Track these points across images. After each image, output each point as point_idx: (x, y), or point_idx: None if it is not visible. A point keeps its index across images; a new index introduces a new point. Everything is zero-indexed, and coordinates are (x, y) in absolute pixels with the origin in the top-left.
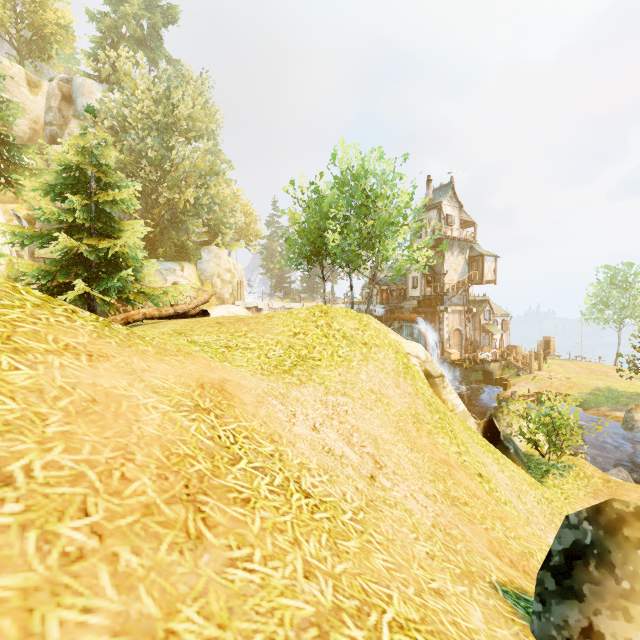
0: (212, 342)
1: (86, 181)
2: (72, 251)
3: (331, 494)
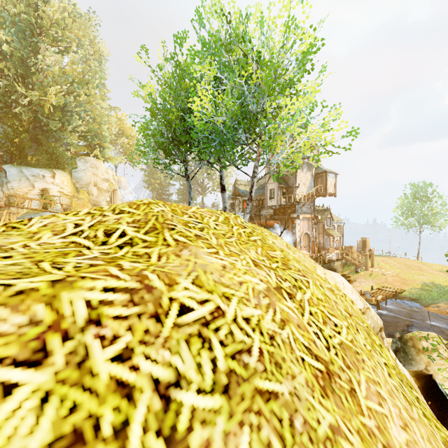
0: None
1: None
2: None
3: None
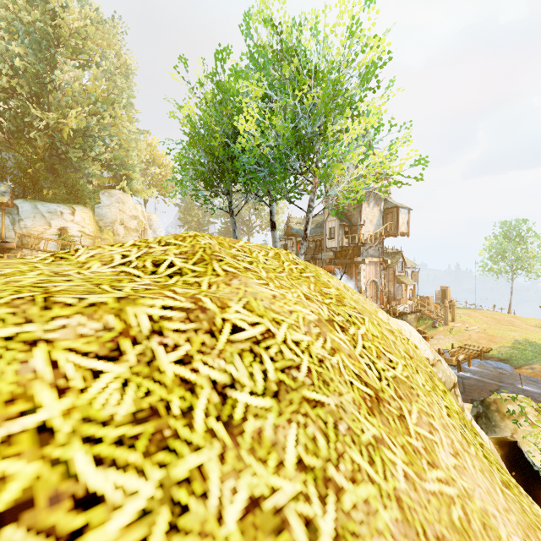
0: None
1: None
2: None
3: None
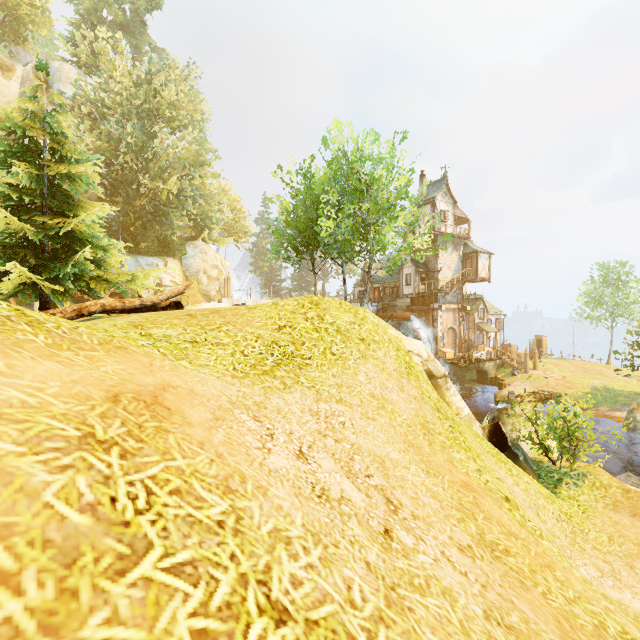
0: (174, 336)
1: (37, 151)
2: (17, 231)
3: (326, 595)
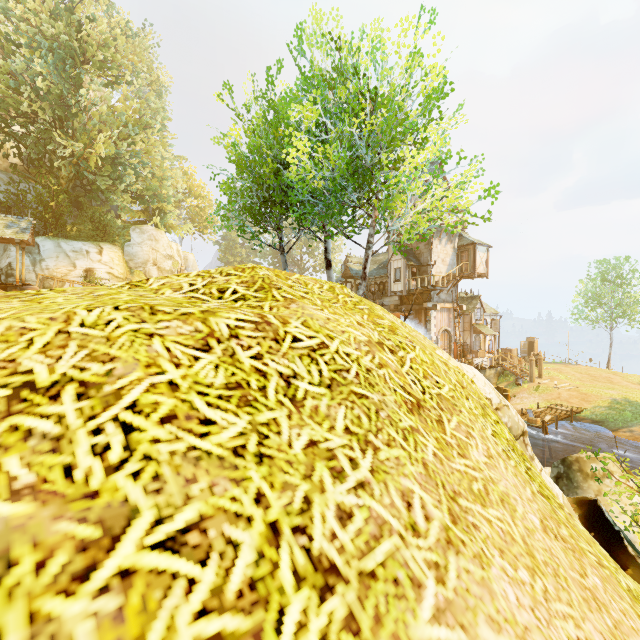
0: None
1: None
2: None
3: None
